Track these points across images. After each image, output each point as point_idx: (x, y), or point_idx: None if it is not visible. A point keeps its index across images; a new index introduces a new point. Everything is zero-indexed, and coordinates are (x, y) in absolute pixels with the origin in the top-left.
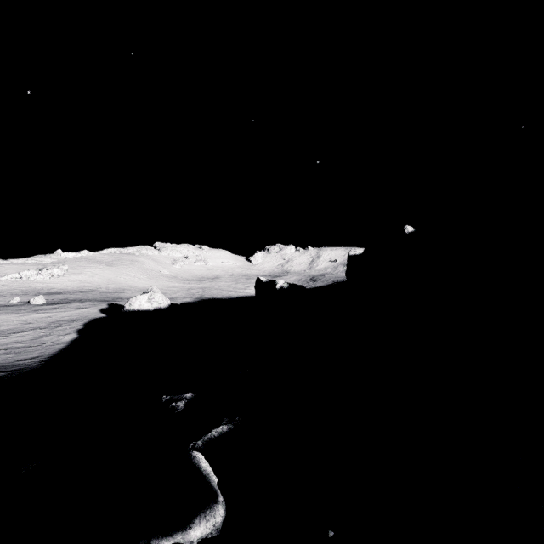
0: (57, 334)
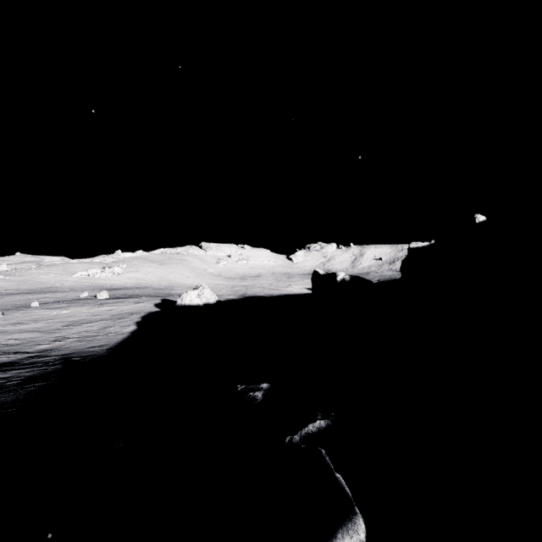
0: (119, 325)
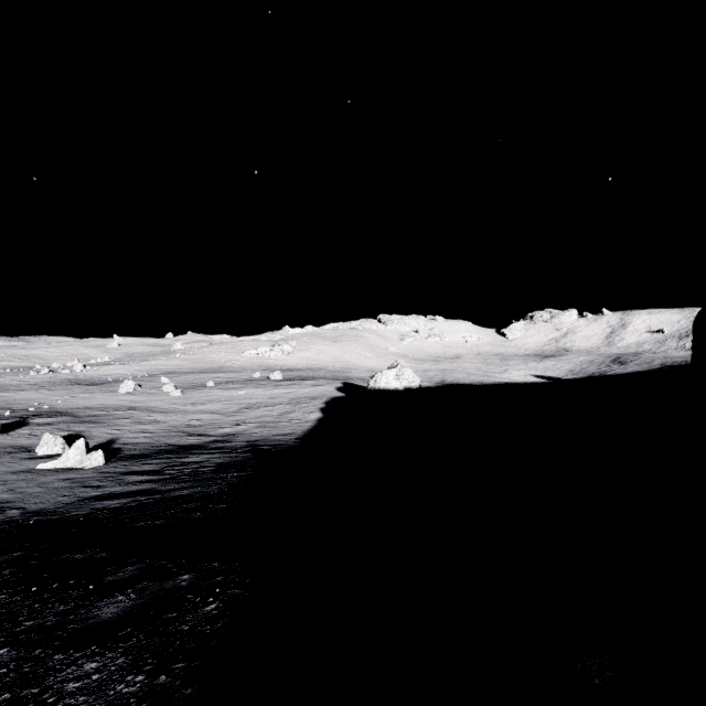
0: (301, 411)
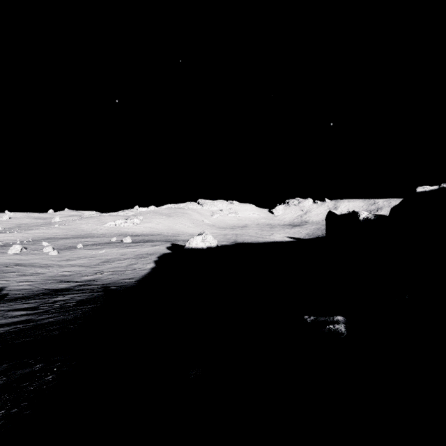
0: (142, 263)
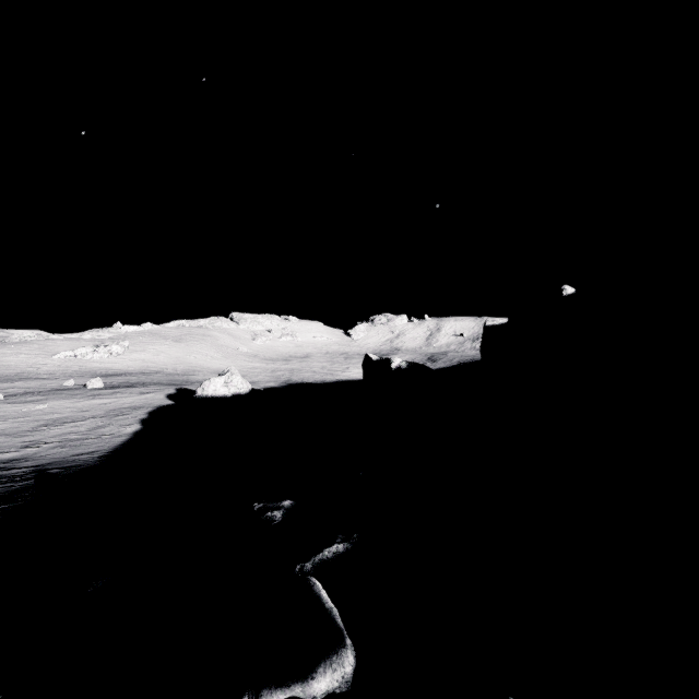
0: (117, 424)
